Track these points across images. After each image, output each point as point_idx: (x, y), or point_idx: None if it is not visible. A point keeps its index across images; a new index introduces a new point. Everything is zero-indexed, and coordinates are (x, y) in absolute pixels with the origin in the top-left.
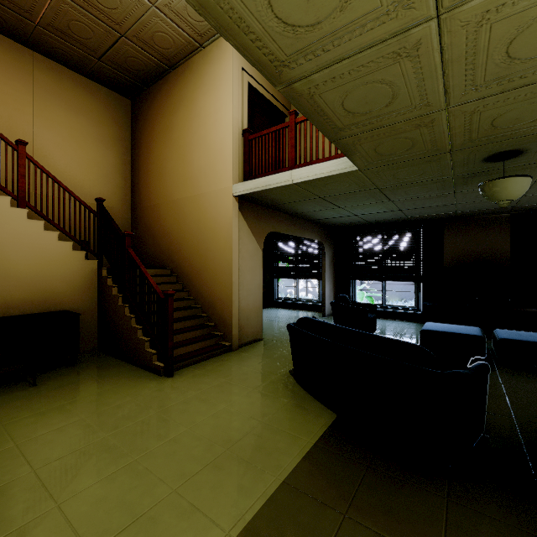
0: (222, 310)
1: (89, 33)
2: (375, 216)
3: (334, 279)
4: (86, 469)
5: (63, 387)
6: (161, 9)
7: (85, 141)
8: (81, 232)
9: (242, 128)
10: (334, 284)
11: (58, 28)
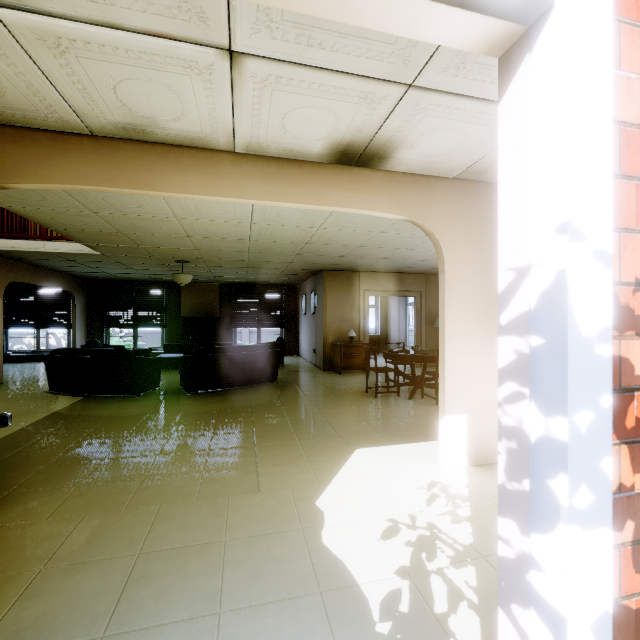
0: None
1: None
2: (125, 275)
3: (86, 328)
4: None
5: None
6: None
7: None
8: None
9: None
10: (86, 332)
11: None
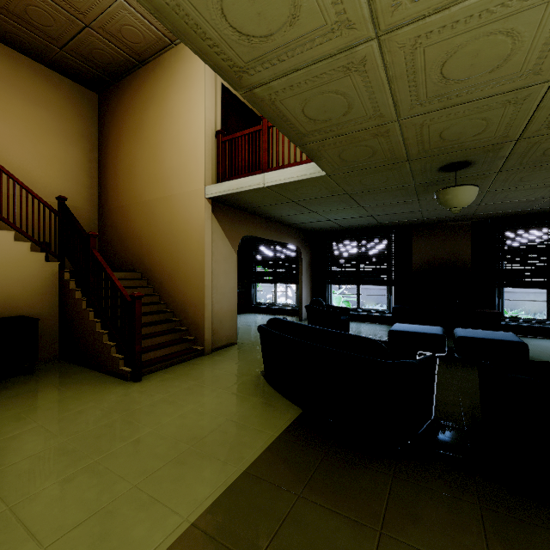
0: (195, 314)
1: (49, 21)
2: (349, 221)
3: (311, 284)
4: (42, 472)
5: (18, 395)
6: (129, 2)
7: (45, 135)
8: (41, 232)
9: (215, 130)
10: (311, 288)
11: (13, 12)
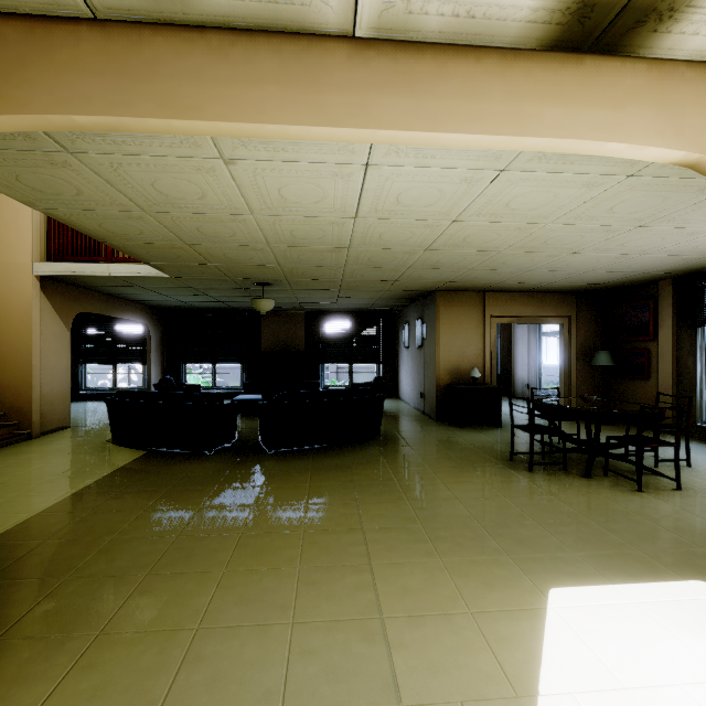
0: (17, 397)
1: None
2: (201, 303)
3: (162, 364)
4: None
5: None
6: None
7: None
8: None
9: None
10: (162, 368)
11: None
